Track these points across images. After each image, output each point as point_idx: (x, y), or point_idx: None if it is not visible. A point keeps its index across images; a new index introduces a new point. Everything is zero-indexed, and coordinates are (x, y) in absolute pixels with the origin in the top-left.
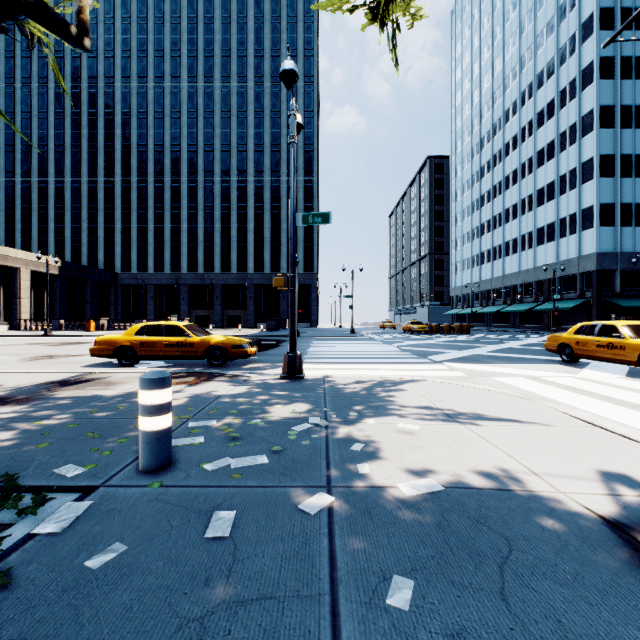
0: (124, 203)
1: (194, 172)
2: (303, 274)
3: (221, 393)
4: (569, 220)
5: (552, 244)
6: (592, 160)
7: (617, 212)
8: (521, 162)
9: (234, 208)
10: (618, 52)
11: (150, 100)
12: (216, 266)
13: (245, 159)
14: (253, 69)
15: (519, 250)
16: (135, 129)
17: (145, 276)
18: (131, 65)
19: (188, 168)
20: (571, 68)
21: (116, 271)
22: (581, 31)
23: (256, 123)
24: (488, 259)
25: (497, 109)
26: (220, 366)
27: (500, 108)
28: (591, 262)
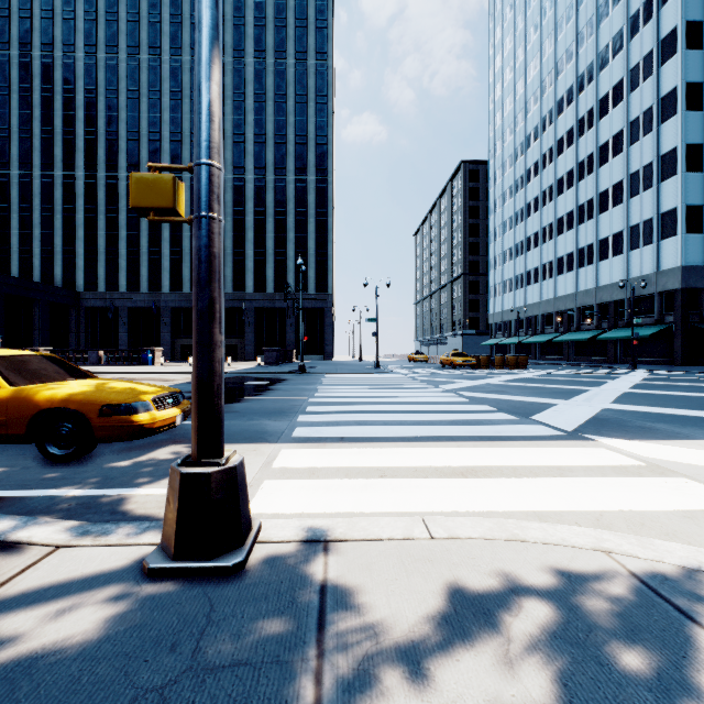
0: (88, 204)
1: None
2: (315, 295)
3: None
4: (643, 227)
5: (620, 258)
6: (675, 151)
7: None
8: (578, 160)
9: (229, 213)
10: None
11: (122, 75)
12: None
13: (243, 152)
14: (253, 41)
15: (576, 267)
16: (102, 111)
17: (115, 296)
18: (97, 30)
19: (170, 162)
20: (646, 39)
21: (78, 290)
22: None
23: (256, 108)
24: (535, 279)
25: (547, 99)
26: (70, 460)
27: (551, 98)
28: (674, 278)
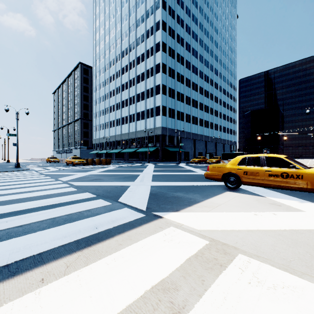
0: None
1: None
2: None
3: None
4: (150, 110)
5: (143, 121)
6: (159, 85)
7: (167, 110)
8: (130, 79)
9: None
10: (167, 43)
11: None
12: None
13: None
14: None
15: (129, 122)
16: None
17: None
18: None
19: None
20: (151, 41)
21: None
22: (155, 26)
23: None
24: (113, 125)
25: (118, 49)
26: None
27: (120, 49)
28: (159, 130)
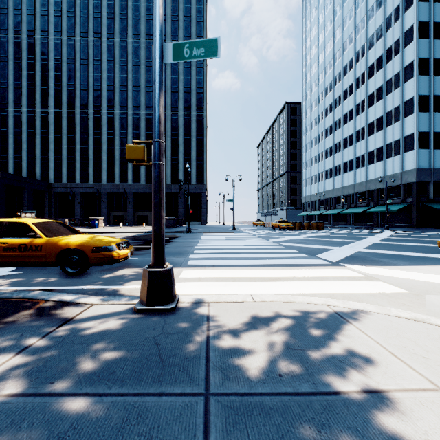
0: (56, 129)
1: (112, 106)
2: (195, 185)
3: None
4: (394, 145)
5: (380, 163)
6: (412, 99)
7: (431, 138)
8: (356, 103)
9: (143, 134)
10: (432, 18)
11: (77, 50)
12: (129, 178)
13: (151, 97)
14: None
15: (354, 168)
16: (65, 72)
17: (73, 185)
18: (62, 22)
19: (107, 103)
20: (395, 31)
21: (50, 181)
22: (404, 3)
23: None
24: (330, 175)
25: (337, 66)
26: (77, 275)
27: (340, 65)
28: (412, 176)
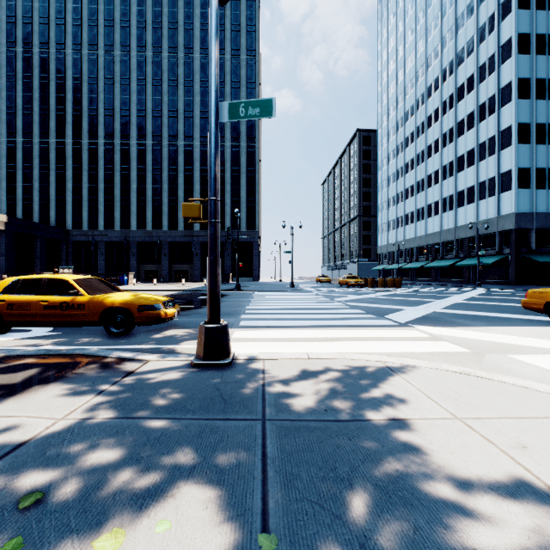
0: (75, 164)
1: (143, 136)
2: (246, 232)
3: (23, 436)
4: (488, 183)
5: (472, 206)
6: (510, 128)
7: (533, 176)
8: (442, 132)
9: (181, 170)
10: (534, 30)
11: (100, 67)
12: (164, 224)
13: (191, 125)
14: (199, 41)
15: (441, 212)
16: (86, 94)
17: (96, 233)
18: (82, 33)
19: (137, 132)
20: (490, 45)
21: (67, 228)
22: (500, 11)
23: (202, 92)
24: (412, 220)
25: (420, 86)
26: (122, 335)
27: (423, 85)
28: (510, 221)
